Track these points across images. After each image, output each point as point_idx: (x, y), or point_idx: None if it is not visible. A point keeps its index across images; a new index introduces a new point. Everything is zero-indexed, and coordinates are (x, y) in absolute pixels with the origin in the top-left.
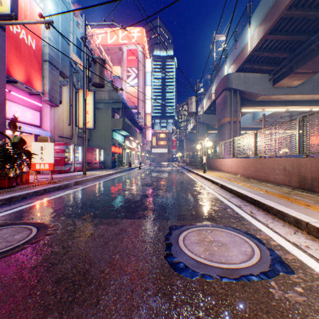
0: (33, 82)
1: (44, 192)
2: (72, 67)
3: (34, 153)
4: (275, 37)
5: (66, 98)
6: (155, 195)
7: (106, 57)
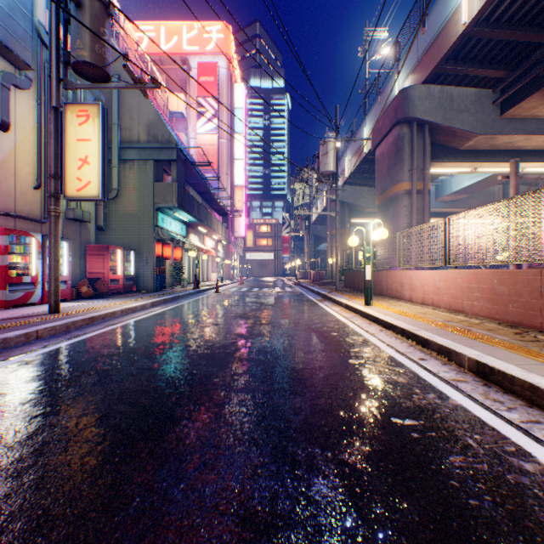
0: None
1: None
2: (46, 48)
3: None
4: None
5: (27, 120)
6: (228, 456)
7: (157, 76)
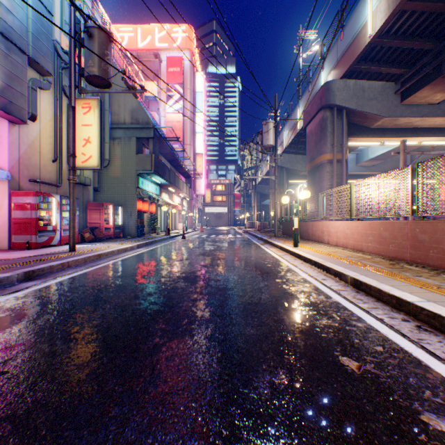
0: None
1: None
2: (60, 58)
3: None
4: (421, 4)
5: (47, 112)
6: (202, 319)
7: (135, 68)
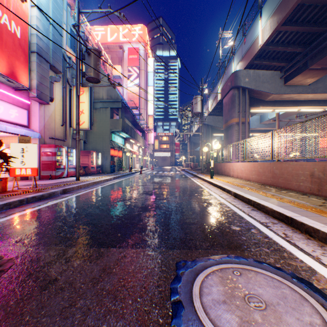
0: (17, 75)
1: (19, 203)
2: (65, 61)
3: (12, 156)
4: (290, 28)
5: (59, 95)
6: (157, 207)
7: (106, 56)
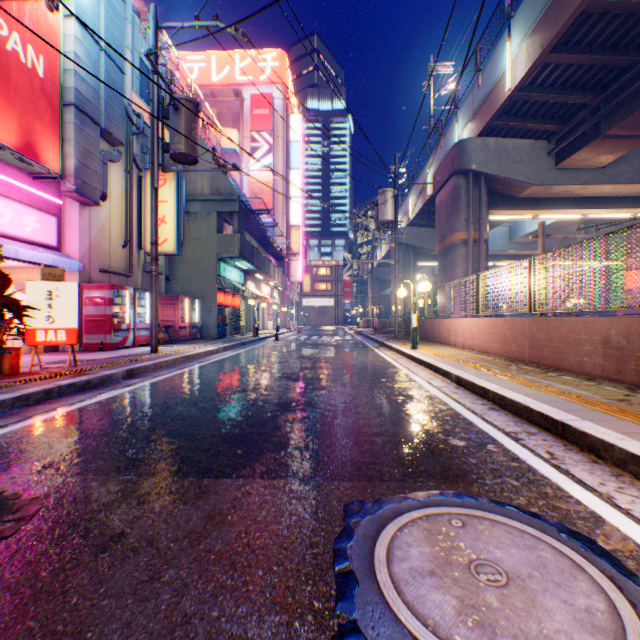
0: (38, 150)
1: (44, 396)
2: (130, 122)
3: (30, 305)
4: (566, 57)
5: (117, 188)
6: (308, 403)
7: (208, 110)
